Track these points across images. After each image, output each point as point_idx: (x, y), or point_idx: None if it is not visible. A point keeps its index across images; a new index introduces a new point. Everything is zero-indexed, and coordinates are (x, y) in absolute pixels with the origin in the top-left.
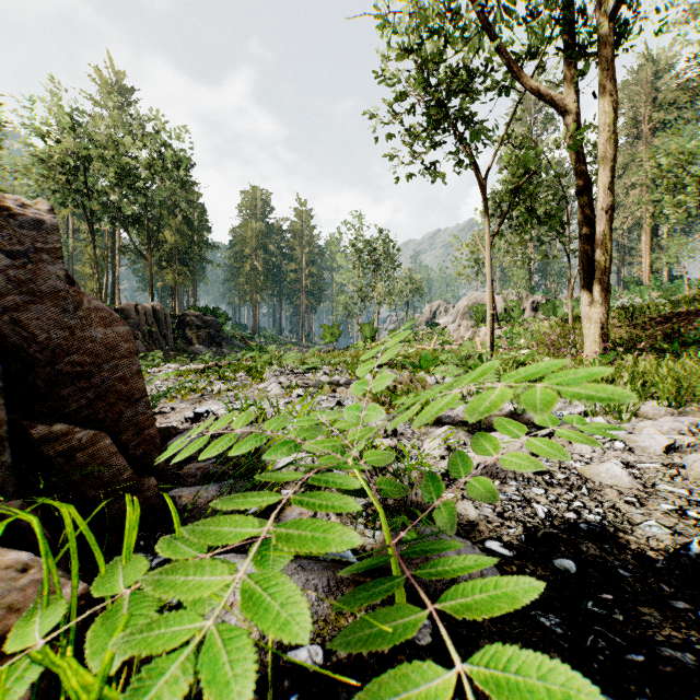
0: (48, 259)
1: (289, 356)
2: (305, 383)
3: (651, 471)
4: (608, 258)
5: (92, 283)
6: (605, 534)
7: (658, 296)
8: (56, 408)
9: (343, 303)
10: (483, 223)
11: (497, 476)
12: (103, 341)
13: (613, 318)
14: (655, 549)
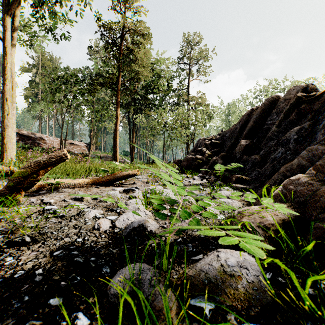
0: None
1: None
2: None
3: None
4: None
5: None
6: None
7: None
8: None
9: None
10: None
11: None
12: None
13: None
14: None
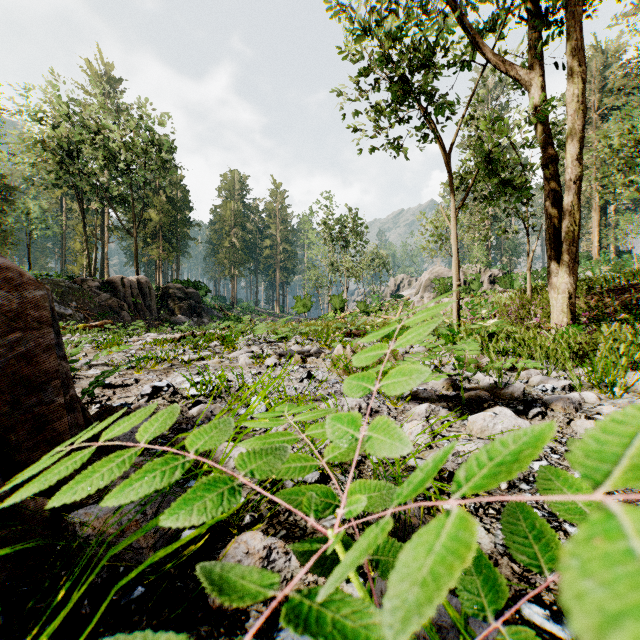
0: None
1: (260, 325)
2: (277, 352)
3: None
4: (576, 229)
5: (83, 258)
6: None
7: (608, 270)
8: None
9: (315, 277)
10: (446, 201)
11: None
12: (6, 308)
13: None
14: None
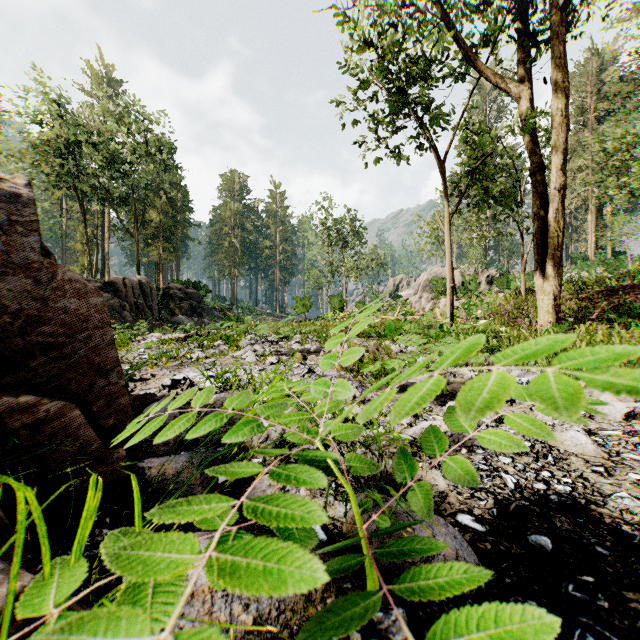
0: (24, 232)
1: (263, 325)
2: (278, 351)
3: (613, 439)
4: (561, 235)
5: (84, 259)
6: (576, 506)
7: (603, 271)
8: (25, 379)
9: (314, 277)
10: (443, 203)
11: (463, 444)
12: (77, 312)
13: (562, 291)
14: (630, 523)
